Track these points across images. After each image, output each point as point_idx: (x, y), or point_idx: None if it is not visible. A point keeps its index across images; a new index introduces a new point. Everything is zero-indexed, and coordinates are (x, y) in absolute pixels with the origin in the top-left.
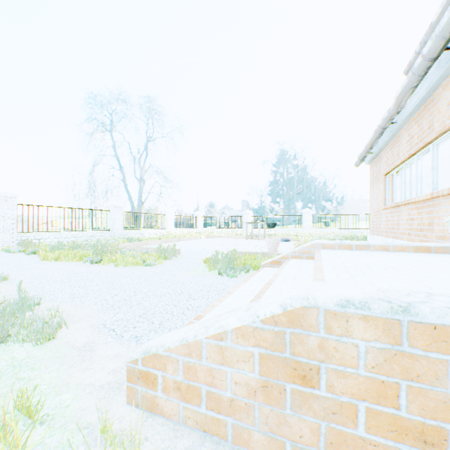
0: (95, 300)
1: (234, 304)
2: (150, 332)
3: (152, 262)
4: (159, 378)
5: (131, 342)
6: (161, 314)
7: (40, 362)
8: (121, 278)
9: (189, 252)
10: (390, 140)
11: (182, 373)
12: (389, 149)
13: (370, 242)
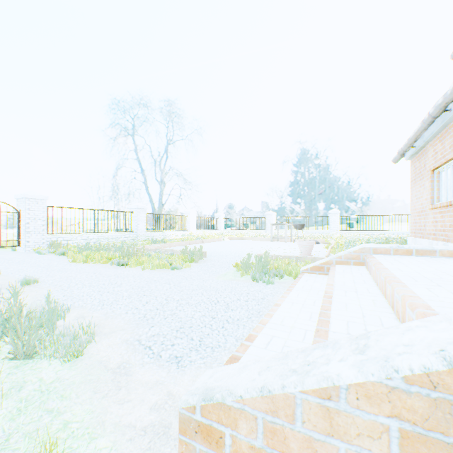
0: (125, 308)
1: (287, 320)
2: (191, 351)
3: (180, 265)
4: (227, 438)
5: (170, 364)
6: (199, 328)
7: (70, 388)
8: (150, 283)
9: (215, 255)
10: (440, 131)
11: (262, 436)
12: (439, 141)
13: (435, 247)
